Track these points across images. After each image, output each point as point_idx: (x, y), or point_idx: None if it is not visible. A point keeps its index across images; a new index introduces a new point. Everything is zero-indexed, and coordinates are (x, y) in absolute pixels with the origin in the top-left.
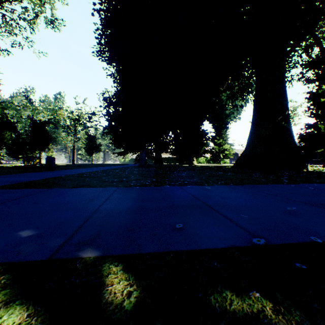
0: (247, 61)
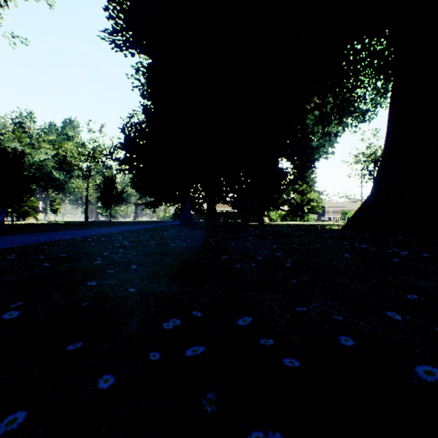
0: (349, 61)
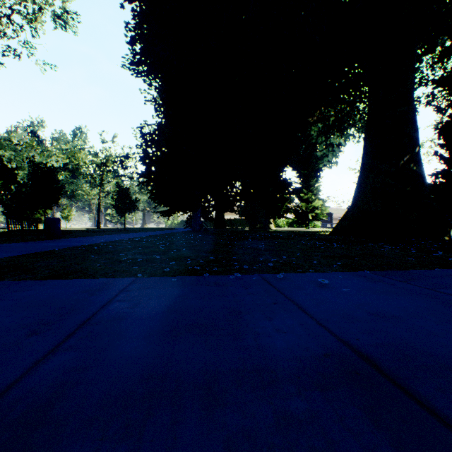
0: (348, 79)
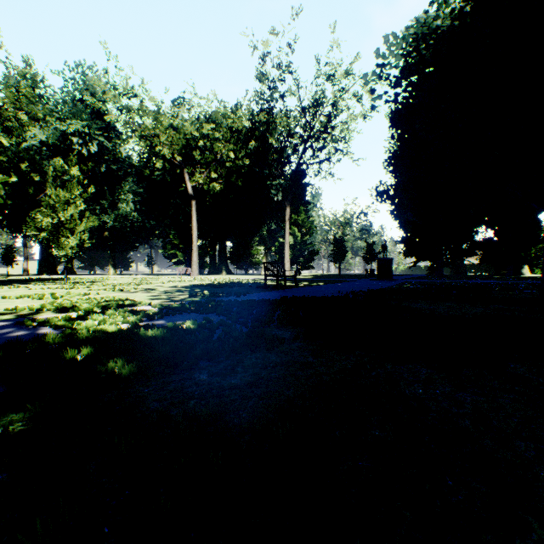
0: None
